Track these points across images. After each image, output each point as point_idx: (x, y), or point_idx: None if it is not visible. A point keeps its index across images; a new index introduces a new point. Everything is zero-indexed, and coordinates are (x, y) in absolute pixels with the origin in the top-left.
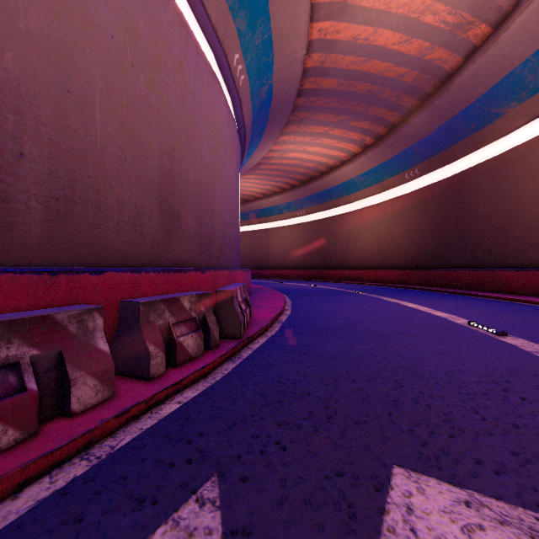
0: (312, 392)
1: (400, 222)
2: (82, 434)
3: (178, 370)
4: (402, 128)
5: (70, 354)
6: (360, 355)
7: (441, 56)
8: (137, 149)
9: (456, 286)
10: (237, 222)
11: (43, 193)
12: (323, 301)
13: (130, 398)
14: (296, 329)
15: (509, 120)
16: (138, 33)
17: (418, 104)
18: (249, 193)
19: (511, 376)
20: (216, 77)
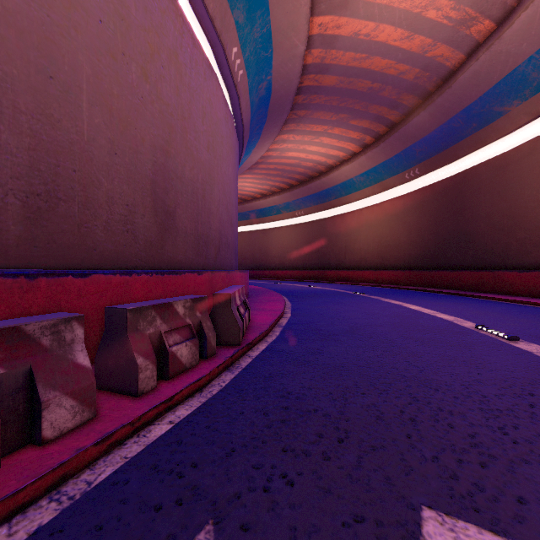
0: (319, 408)
1: (400, 223)
2: (53, 468)
3: (170, 384)
4: (402, 127)
5: (42, 371)
6: (367, 364)
7: (443, 52)
8: (129, 143)
9: (457, 287)
10: (235, 222)
11: (22, 188)
12: (324, 302)
13: (113, 420)
14: (298, 334)
15: (511, 118)
16: (130, 19)
17: (419, 102)
18: (247, 193)
19: (534, 387)
20: (214, 71)
